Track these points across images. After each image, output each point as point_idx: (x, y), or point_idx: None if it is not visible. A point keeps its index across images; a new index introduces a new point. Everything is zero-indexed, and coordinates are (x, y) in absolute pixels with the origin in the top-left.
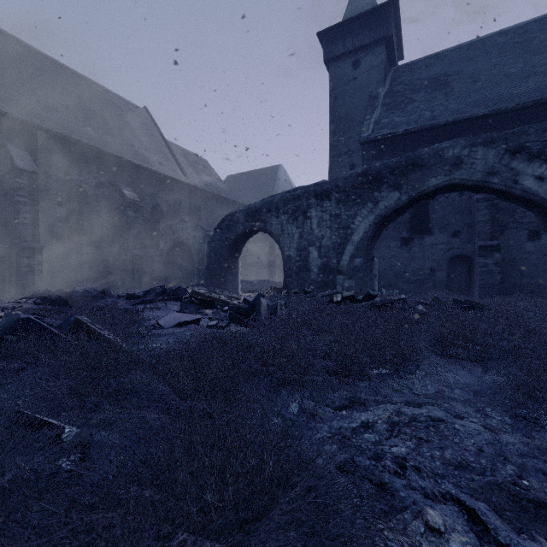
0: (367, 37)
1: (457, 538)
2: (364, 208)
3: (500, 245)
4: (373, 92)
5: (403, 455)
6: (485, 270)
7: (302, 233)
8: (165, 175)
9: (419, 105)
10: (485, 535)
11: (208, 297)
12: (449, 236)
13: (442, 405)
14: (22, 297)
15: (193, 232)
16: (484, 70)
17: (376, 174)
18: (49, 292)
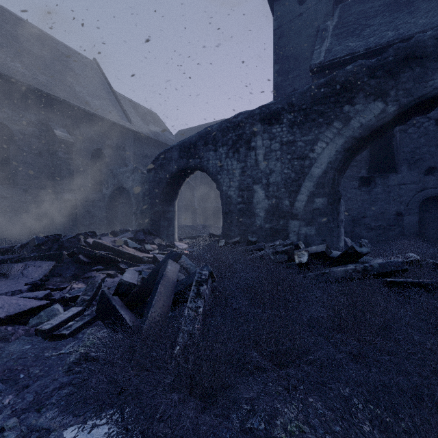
0: None
1: None
2: (329, 129)
3: None
4: (321, 26)
5: None
6: None
7: (245, 168)
8: (106, 119)
9: (377, 28)
10: None
11: (115, 250)
12: (422, 173)
13: None
14: None
15: (132, 175)
16: None
17: (347, 80)
18: None
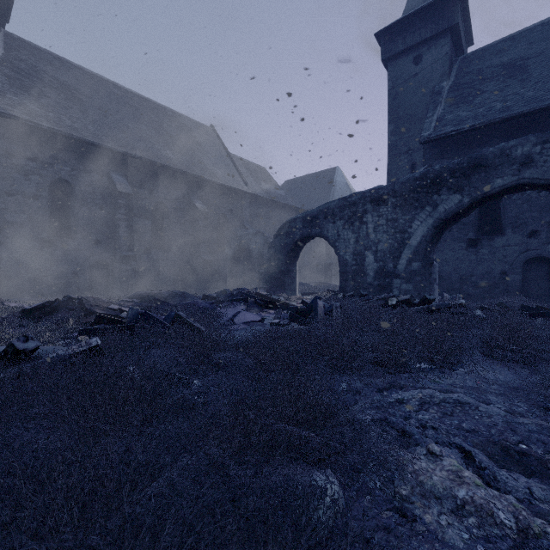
0: (429, 30)
1: (448, 459)
2: (422, 211)
3: None
4: (436, 87)
5: (426, 419)
6: None
7: (358, 238)
8: (229, 187)
9: (489, 96)
10: (472, 464)
11: (270, 298)
12: (525, 236)
13: (473, 394)
14: (129, 296)
15: (254, 238)
16: None
17: (435, 178)
18: (147, 293)
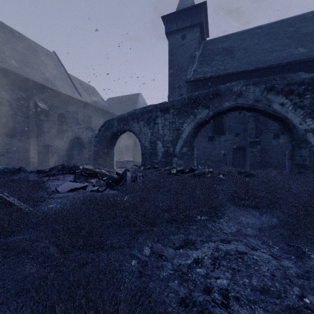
0: (189, 22)
1: None
2: (188, 118)
3: (260, 141)
4: (193, 54)
5: (225, 286)
6: (252, 155)
7: (153, 132)
8: (67, 95)
9: (217, 62)
10: None
11: (94, 171)
12: (234, 136)
13: (242, 241)
14: None
15: (85, 131)
16: (251, 46)
17: (195, 99)
18: None
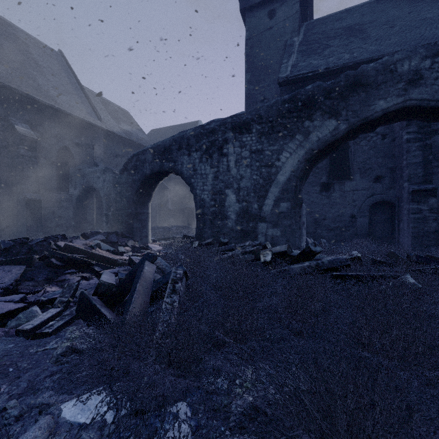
0: None
1: None
2: (292, 141)
3: (436, 189)
4: (289, 41)
5: None
6: (418, 217)
7: (218, 173)
8: (74, 116)
9: (336, 49)
10: None
11: (88, 253)
12: (371, 181)
13: None
14: None
15: (102, 175)
16: (398, 17)
17: (307, 99)
18: None
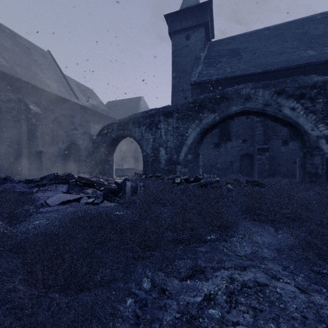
0: (194, 21)
1: None
2: (193, 123)
3: (269, 148)
4: (198, 55)
5: None
6: (260, 162)
7: (155, 138)
8: (62, 97)
9: (224, 64)
10: None
11: (90, 180)
12: (241, 142)
13: (260, 266)
14: None
15: (82, 136)
16: (258, 48)
17: (201, 102)
18: None
